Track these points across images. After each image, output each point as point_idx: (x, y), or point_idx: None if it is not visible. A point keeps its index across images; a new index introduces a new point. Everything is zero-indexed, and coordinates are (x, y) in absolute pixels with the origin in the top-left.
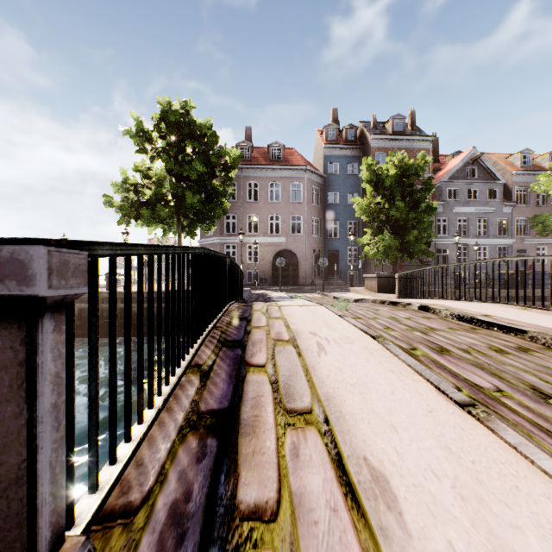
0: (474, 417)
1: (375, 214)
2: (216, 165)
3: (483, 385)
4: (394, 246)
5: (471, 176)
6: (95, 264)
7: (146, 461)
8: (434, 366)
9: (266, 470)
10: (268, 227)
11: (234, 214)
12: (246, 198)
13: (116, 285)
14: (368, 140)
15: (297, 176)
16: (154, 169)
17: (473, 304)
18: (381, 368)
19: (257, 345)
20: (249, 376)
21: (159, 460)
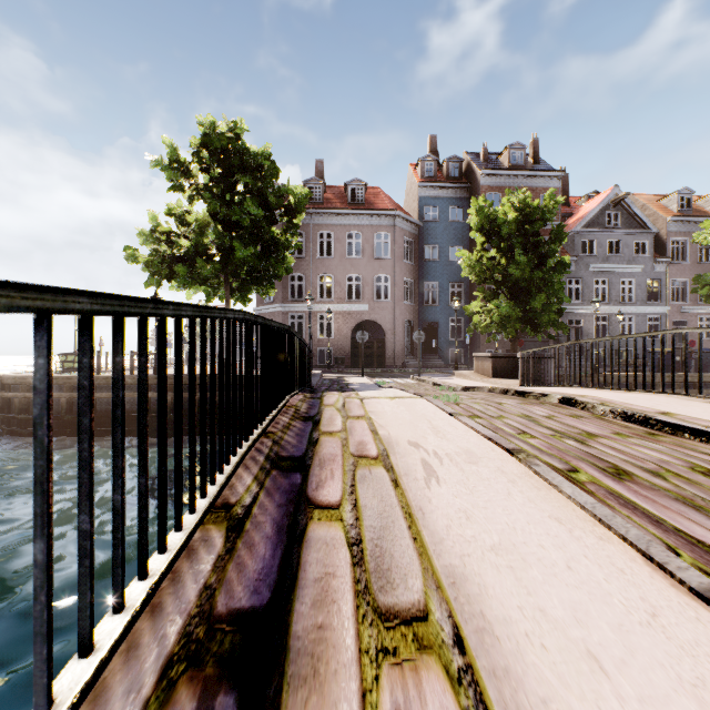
0: None
1: (488, 273)
2: (275, 207)
3: None
4: (514, 315)
5: (612, 224)
6: None
7: None
8: (616, 504)
9: None
10: (346, 290)
11: (300, 273)
12: (316, 253)
13: None
14: (477, 176)
15: (384, 224)
16: (194, 213)
17: (636, 396)
18: (536, 512)
19: (327, 466)
20: (312, 529)
21: None
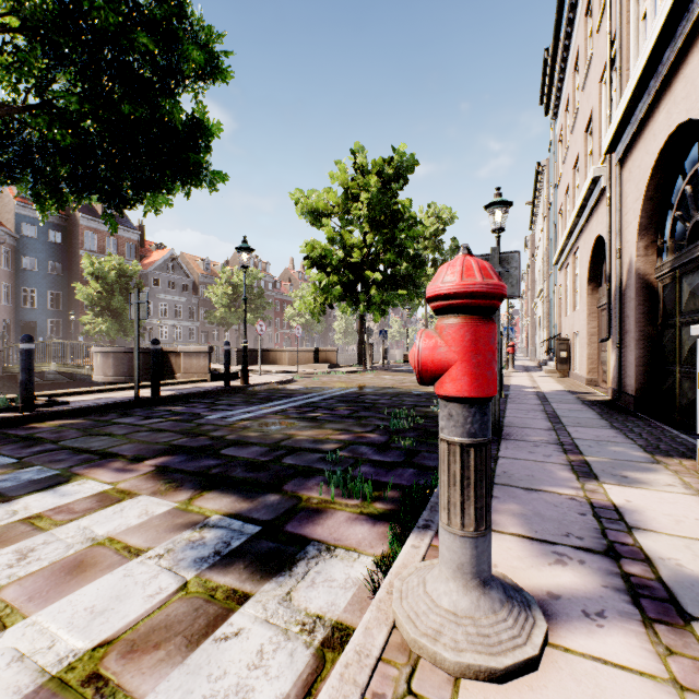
0: None
1: (97, 300)
2: None
3: None
4: (116, 328)
5: (171, 271)
6: None
7: None
8: None
9: None
10: None
11: None
12: None
13: None
14: (77, 215)
15: None
16: None
17: None
18: None
19: None
20: None
21: None
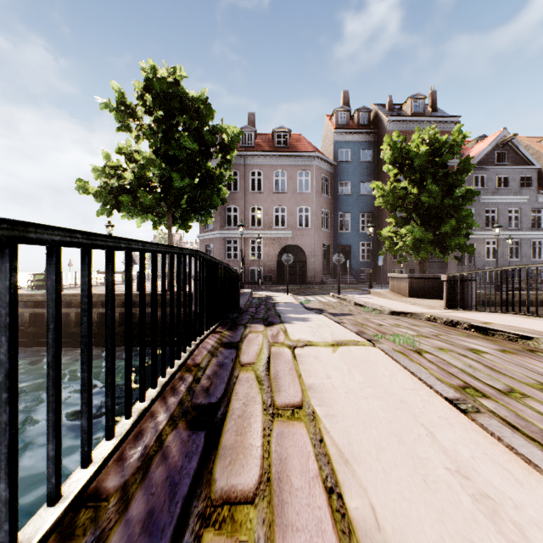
0: None
1: (400, 201)
2: (210, 143)
3: None
4: (426, 239)
5: (501, 161)
6: None
7: None
8: None
9: None
10: (273, 220)
11: (235, 206)
12: (248, 189)
13: None
14: (384, 122)
15: (305, 163)
16: (143, 152)
17: None
18: None
19: None
20: None
21: None
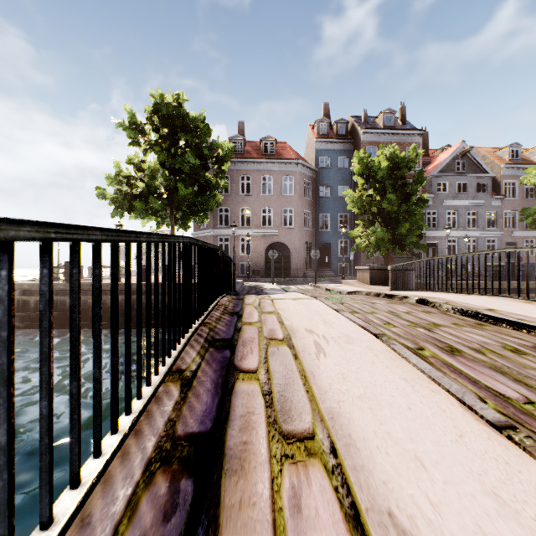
0: (518, 444)
1: (367, 206)
2: (208, 157)
3: (509, 395)
4: (386, 238)
5: (460, 169)
6: (6, 251)
7: (94, 519)
8: (447, 371)
9: (256, 535)
10: (261, 220)
11: (227, 207)
12: (238, 191)
13: (50, 282)
14: (359, 134)
15: (289, 169)
16: (148, 162)
17: (472, 298)
18: (390, 375)
19: (248, 345)
20: (238, 385)
21: (112, 516)
